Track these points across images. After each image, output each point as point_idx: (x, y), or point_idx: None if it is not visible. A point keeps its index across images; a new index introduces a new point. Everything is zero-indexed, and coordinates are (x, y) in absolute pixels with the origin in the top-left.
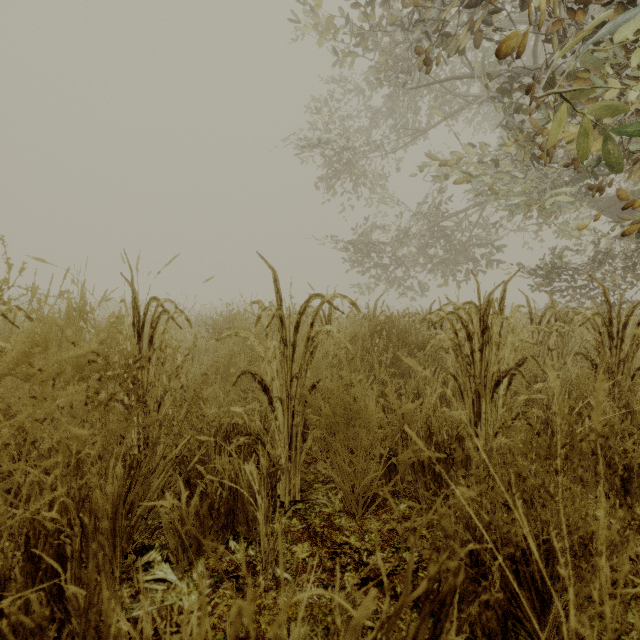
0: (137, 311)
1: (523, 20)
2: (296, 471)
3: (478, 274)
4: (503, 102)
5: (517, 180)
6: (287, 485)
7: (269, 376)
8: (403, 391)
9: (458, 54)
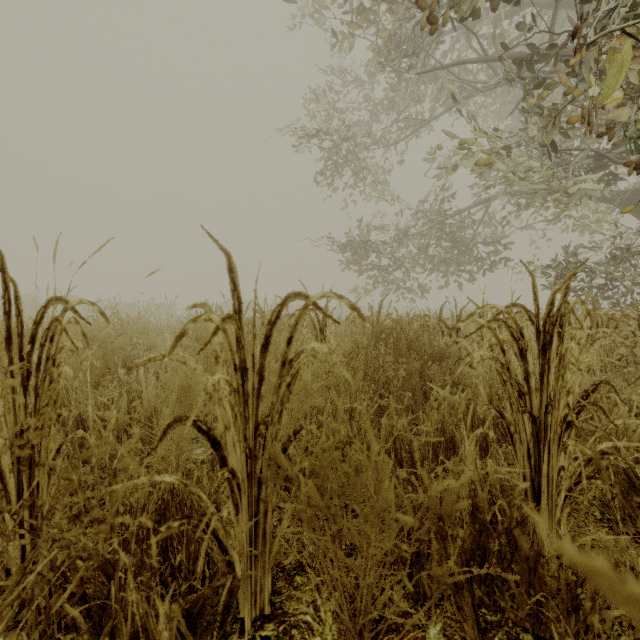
0: (19, 319)
1: (535, 1)
2: (265, 569)
3: (484, 273)
4: (523, 77)
5: (532, 170)
6: (248, 599)
7: (220, 423)
8: (422, 426)
9: (473, 19)
